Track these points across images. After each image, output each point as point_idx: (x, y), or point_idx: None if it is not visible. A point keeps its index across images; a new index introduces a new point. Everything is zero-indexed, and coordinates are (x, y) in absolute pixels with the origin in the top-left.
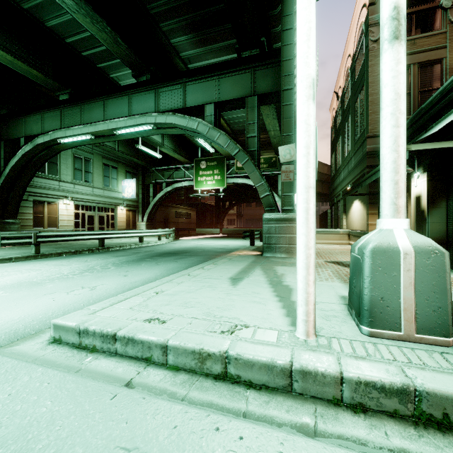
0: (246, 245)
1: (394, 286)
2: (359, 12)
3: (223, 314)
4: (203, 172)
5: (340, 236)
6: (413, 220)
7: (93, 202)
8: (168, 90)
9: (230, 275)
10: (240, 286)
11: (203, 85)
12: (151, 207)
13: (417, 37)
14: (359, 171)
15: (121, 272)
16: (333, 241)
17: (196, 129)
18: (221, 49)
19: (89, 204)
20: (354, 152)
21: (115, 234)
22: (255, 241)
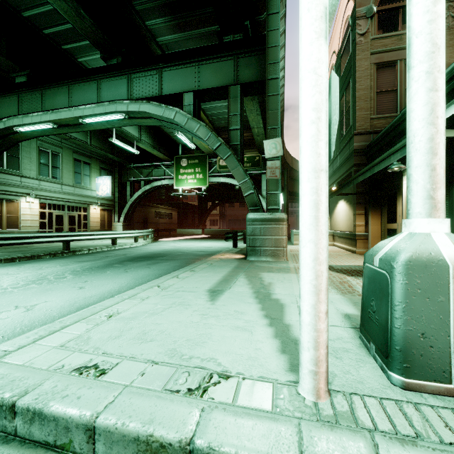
0: (229, 247)
1: (440, 316)
2: (345, 6)
3: (194, 352)
4: (184, 170)
5: None
6: None
7: (61, 201)
8: (143, 76)
9: (209, 286)
10: (220, 302)
11: (181, 72)
12: (129, 207)
13: (404, 33)
14: (346, 170)
15: (77, 283)
16: None
17: (173, 119)
18: (201, 36)
19: (57, 202)
20: (339, 151)
21: (82, 236)
22: (238, 242)
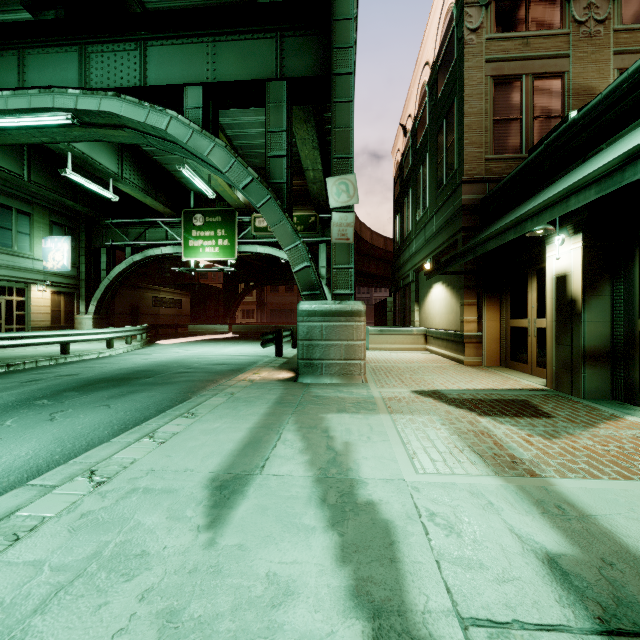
0: (269, 354)
1: None
2: None
3: None
4: (199, 232)
5: (413, 338)
6: (551, 316)
7: None
8: (109, 50)
9: (215, 464)
10: (232, 530)
11: (182, 51)
12: (104, 288)
13: (531, 35)
14: (447, 237)
15: None
16: (404, 346)
17: (165, 130)
18: (222, 2)
19: None
20: (436, 209)
21: None
22: (285, 345)
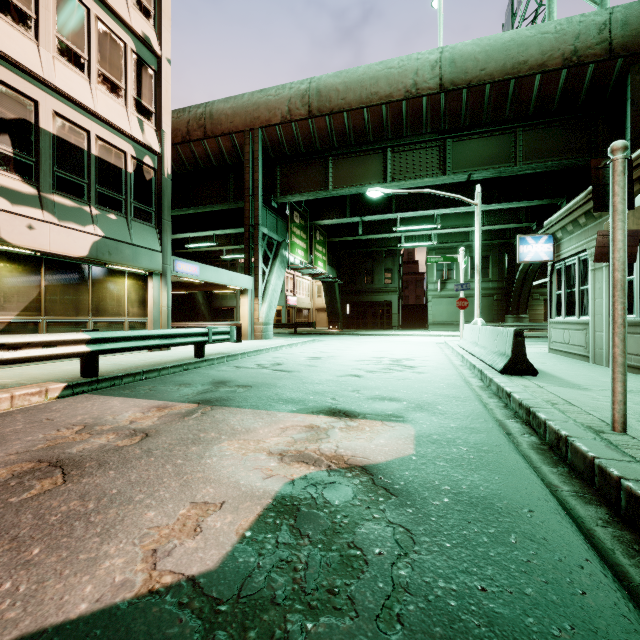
0: None
1: None
2: None
3: None
4: None
5: None
6: None
7: None
8: None
9: None
10: None
11: None
12: None
13: None
14: None
15: None
16: None
17: None
18: None
19: None
20: None
21: None
22: None
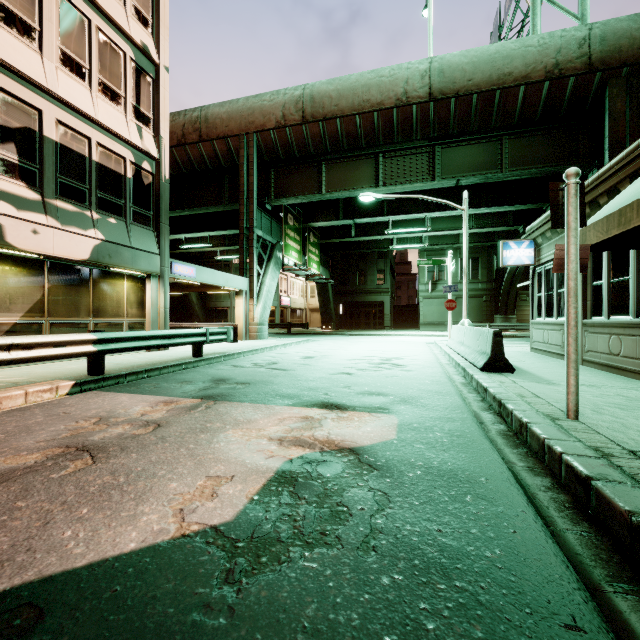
0: None
1: None
2: None
3: None
4: None
5: None
6: None
7: None
8: None
9: None
10: None
11: None
12: None
13: None
14: None
15: None
16: None
17: None
18: None
19: None
20: None
21: None
22: None
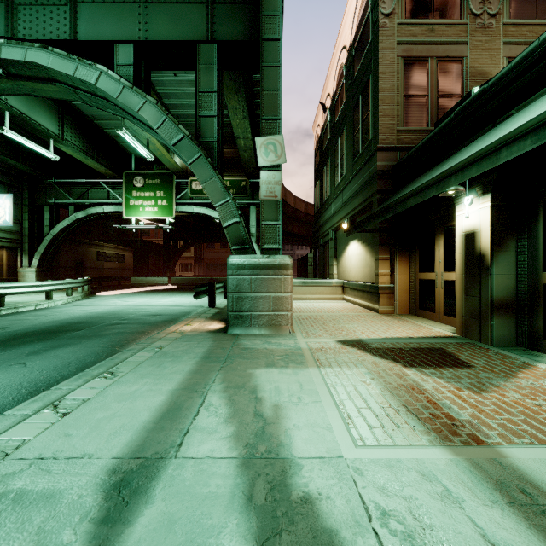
0: (203, 304)
1: None
2: None
3: None
4: (139, 193)
5: (332, 289)
6: (460, 270)
7: None
8: (38, 3)
9: (121, 445)
10: None
11: (114, 9)
12: (47, 243)
13: (435, 23)
14: (363, 200)
15: None
16: (324, 296)
17: (95, 84)
18: None
19: None
20: (353, 175)
21: None
22: (218, 295)
